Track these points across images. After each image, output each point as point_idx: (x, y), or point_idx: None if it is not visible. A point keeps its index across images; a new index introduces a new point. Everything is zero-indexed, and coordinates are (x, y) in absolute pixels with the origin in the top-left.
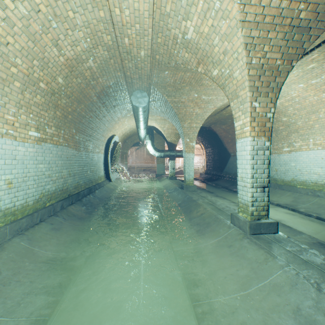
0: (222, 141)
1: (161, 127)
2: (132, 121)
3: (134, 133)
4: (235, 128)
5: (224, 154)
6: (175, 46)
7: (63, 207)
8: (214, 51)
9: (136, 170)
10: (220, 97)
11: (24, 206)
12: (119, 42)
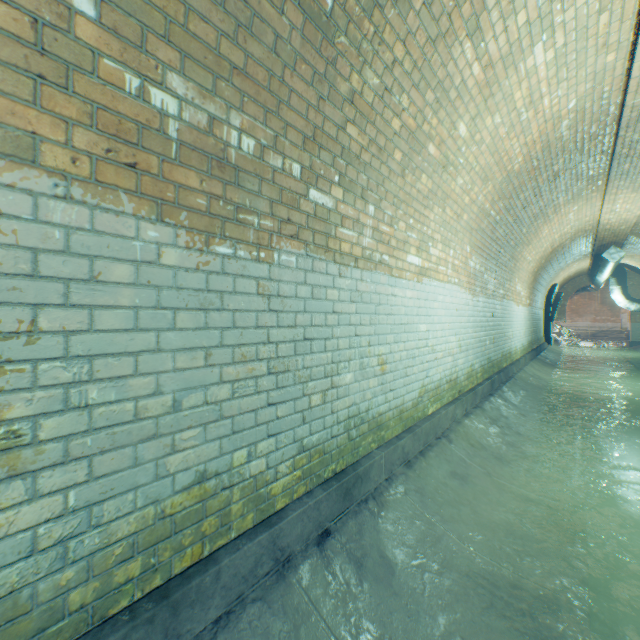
0: None
1: None
2: (583, 262)
3: (579, 274)
4: None
5: None
6: None
7: (533, 356)
8: None
9: (573, 335)
10: None
11: (525, 347)
12: (598, 228)
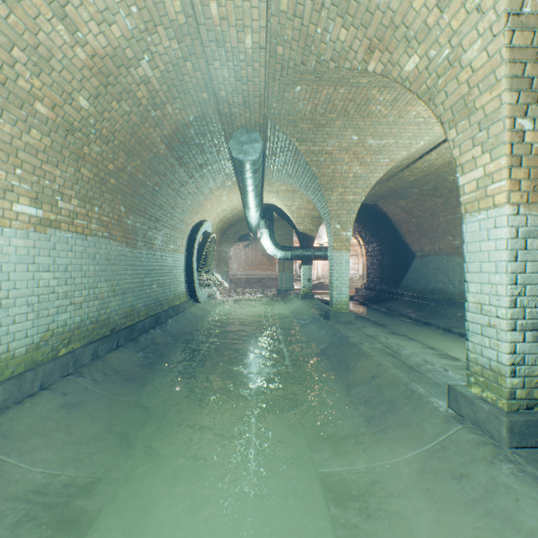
0: (399, 231)
1: (286, 206)
2: (235, 196)
3: (239, 219)
4: (460, 189)
5: (401, 254)
6: (319, 15)
7: (97, 356)
8: (413, 6)
9: (245, 282)
10: (403, 141)
11: (3, 360)
12: (198, 14)
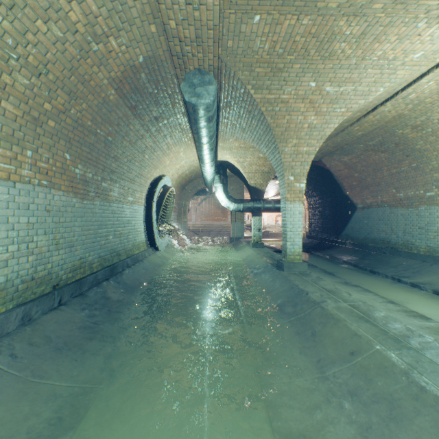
0: (340, 185)
1: (239, 162)
2: (191, 153)
3: (196, 175)
4: None
5: (343, 206)
6: None
7: (29, 319)
8: None
9: (202, 230)
10: (362, 88)
11: None
12: None
